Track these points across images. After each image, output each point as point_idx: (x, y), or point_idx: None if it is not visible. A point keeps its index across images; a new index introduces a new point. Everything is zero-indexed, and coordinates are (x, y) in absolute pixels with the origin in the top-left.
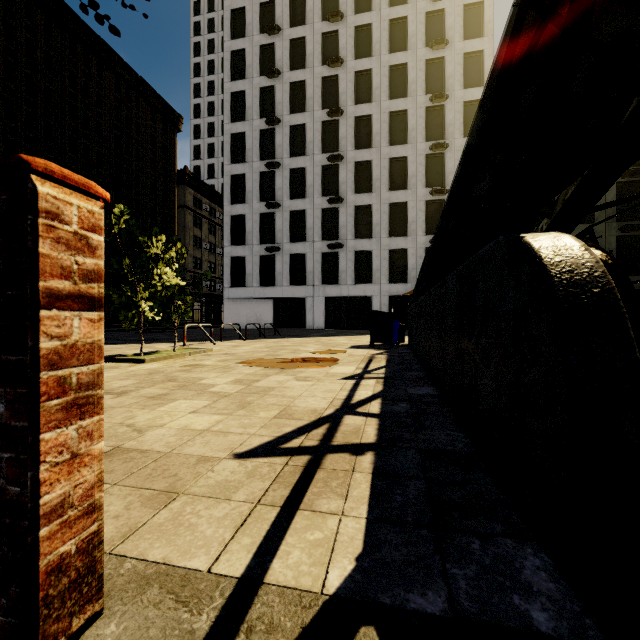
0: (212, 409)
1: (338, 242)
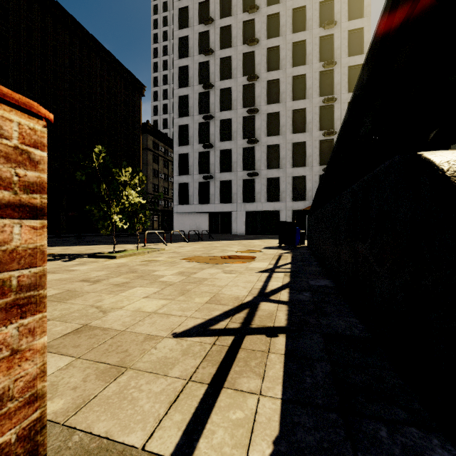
0: (160, 295)
1: (255, 172)
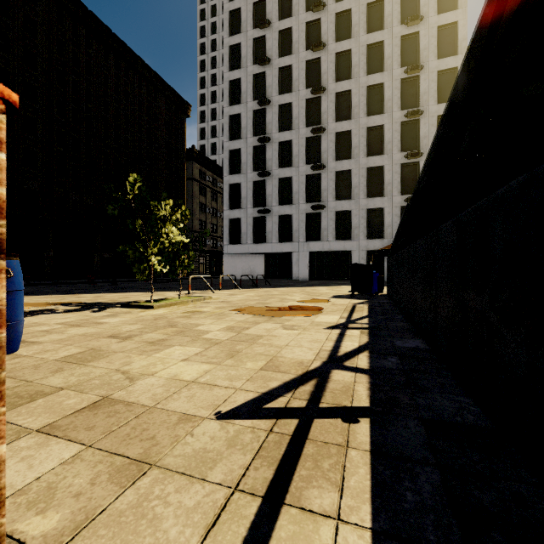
0: (202, 357)
1: (320, 204)
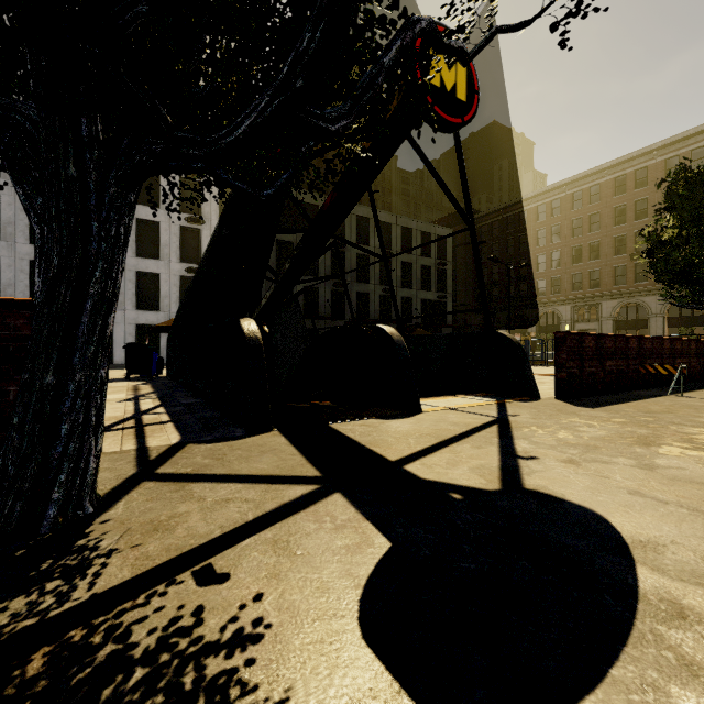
0: None
1: None
